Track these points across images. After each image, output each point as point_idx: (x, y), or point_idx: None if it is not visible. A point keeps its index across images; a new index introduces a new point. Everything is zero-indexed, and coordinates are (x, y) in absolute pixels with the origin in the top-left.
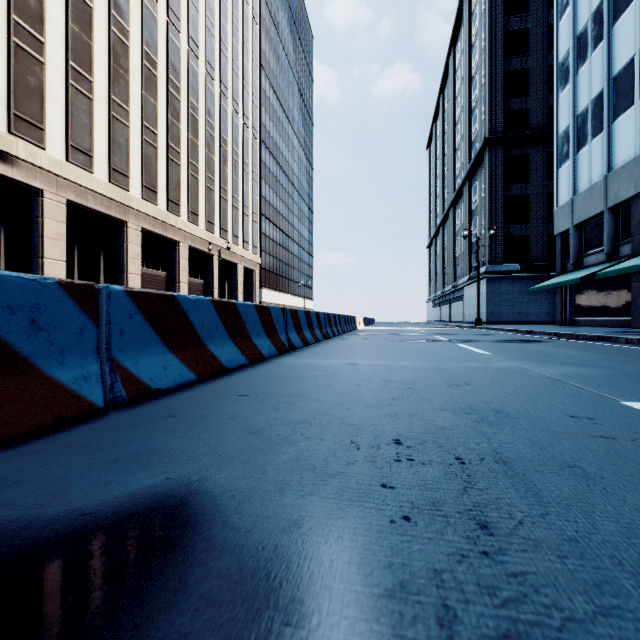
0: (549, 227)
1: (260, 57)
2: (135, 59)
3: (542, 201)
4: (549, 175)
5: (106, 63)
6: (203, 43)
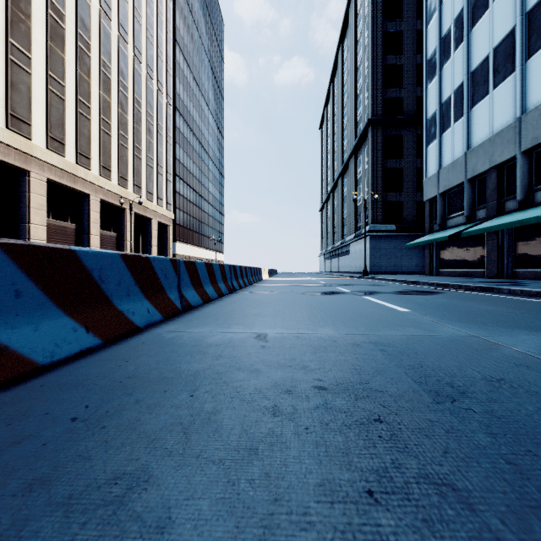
0: (417, 195)
1: (174, 32)
2: (39, 6)
3: (412, 174)
4: (417, 153)
5: (3, 4)
6: (116, 6)
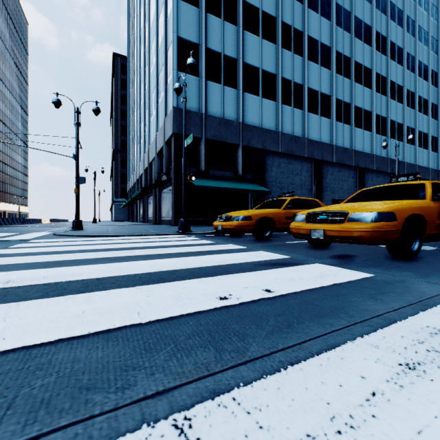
0: None
1: None
2: None
3: None
4: None
5: None
6: None
